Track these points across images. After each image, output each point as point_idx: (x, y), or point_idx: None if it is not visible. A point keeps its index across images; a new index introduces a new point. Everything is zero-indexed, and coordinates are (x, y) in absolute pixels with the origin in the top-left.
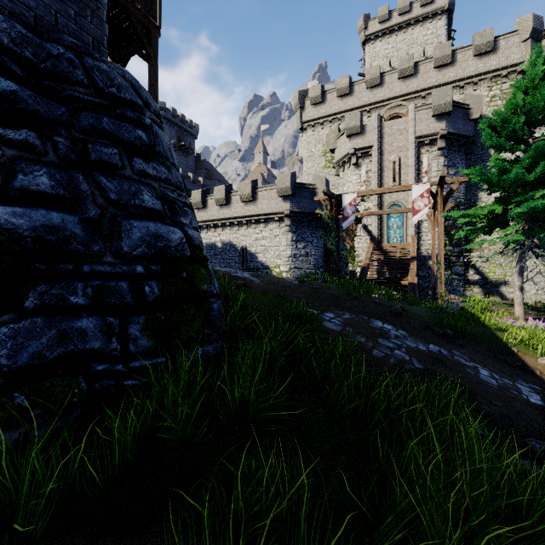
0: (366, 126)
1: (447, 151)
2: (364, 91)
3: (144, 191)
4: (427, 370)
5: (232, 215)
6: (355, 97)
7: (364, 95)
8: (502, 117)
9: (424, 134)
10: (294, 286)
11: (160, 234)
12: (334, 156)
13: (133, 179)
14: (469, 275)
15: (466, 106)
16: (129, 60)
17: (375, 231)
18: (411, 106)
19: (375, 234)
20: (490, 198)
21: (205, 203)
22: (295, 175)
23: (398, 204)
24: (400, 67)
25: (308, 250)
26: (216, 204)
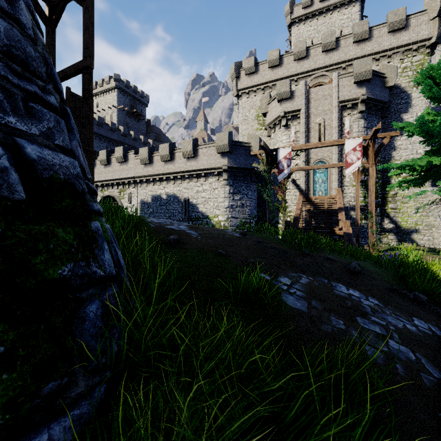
0: (295, 92)
1: (366, 114)
2: (292, 63)
3: None
4: None
5: (175, 170)
6: (284, 68)
7: (292, 66)
8: None
9: (346, 99)
10: (236, 240)
11: None
12: (265, 119)
13: None
14: (384, 224)
15: (383, 75)
16: (65, 6)
17: (302, 185)
18: (335, 74)
19: (303, 188)
20: (402, 157)
21: (151, 159)
22: (232, 134)
23: (323, 161)
24: (324, 42)
25: (244, 202)
26: (161, 160)
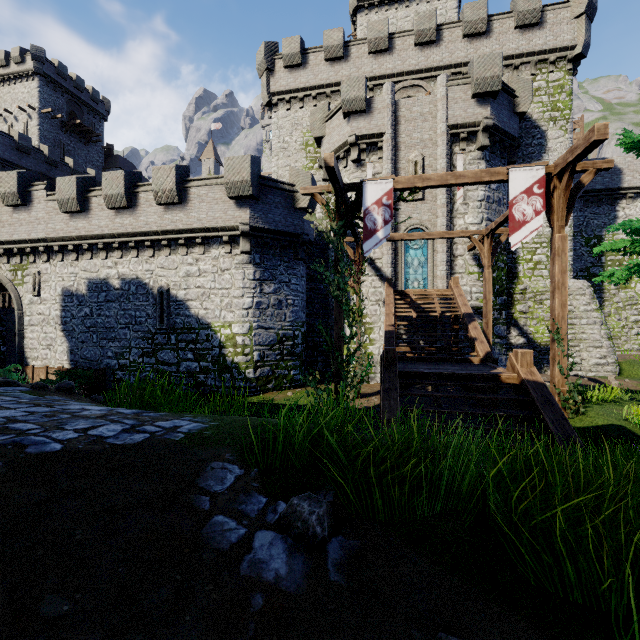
0: (374, 101)
1: (489, 153)
2: (364, 57)
3: None
4: None
5: (139, 229)
6: (352, 64)
7: (366, 63)
8: None
9: (460, 123)
10: None
11: None
12: (320, 151)
13: None
14: (512, 337)
15: (513, 91)
16: None
17: (387, 268)
18: (442, 77)
19: (389, 274)
20: None
21: (86, 202)
22: (258, 163)
23: (421, 229)
24: (418, 27)
25: (282, 297)
26: (107, 206)
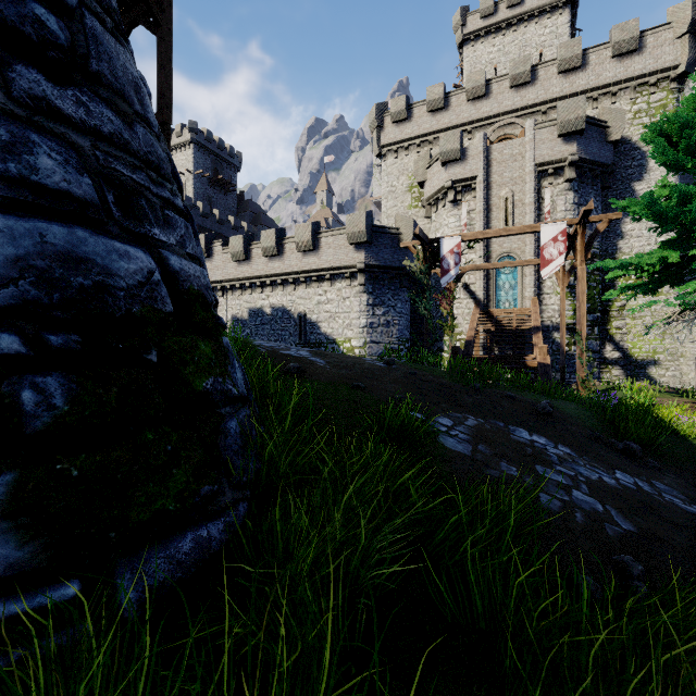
0: (468, 150)
1: (577, 183)
2: (463, 104)
3: (39, 145)
4: (646, 536)
5: (285, 270)
6: (452, 112)
7: (464, 110)
8: (683, 120)
9: (547, 161)
10: (378, 370)
11: (83, 256)
12: (423, 191)
13: (8, 112)
14: (606, 352)
15: (603, 124)
16: (129, 33)
17: (480, 292)
18: (530, 123)
19: (481, 296)
20: (633, 249)
21: (249, 253)
22: (371, 215)
23: (512, 256)
24: (513, 72)
25: (390, 318)
26: (264, 255)
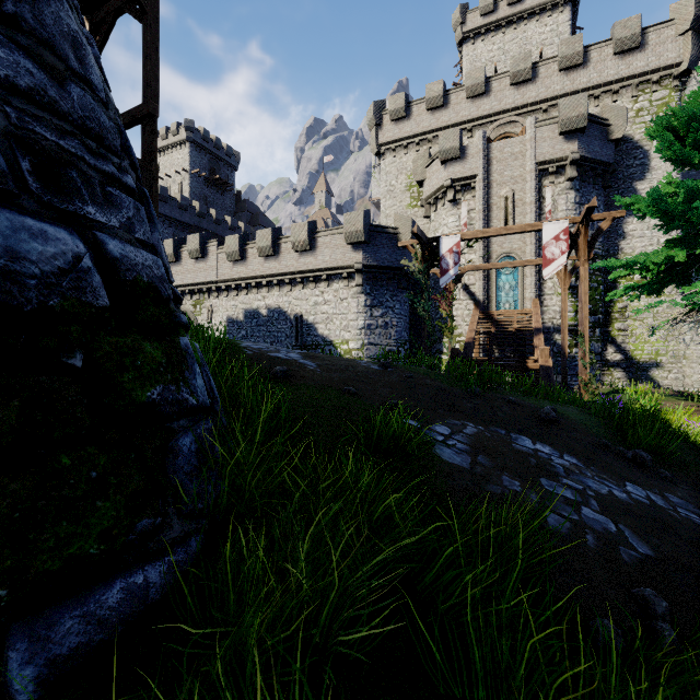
0: (468, 148)
1: (579, 182)
2: (463, 102)
3: None
4: (665, 560)
5: (281, 271)
6: (451, 110)
7: (464, 108)
8: (690, 114)
9: (548, 159)
10: (373, 374)
11: None
12: (422, 191)
13: None
14: (608, 354)
15: (604, 122)
16: (115, 21)
17: (479, 293)
18: (530, 121)
19: (481, 297)
20: (635, 249)
21: (244, 253)
22: (369, 214)
23: (512, 256)
24: (513, 69)
25: (388, 320)
26: (259, 255)
